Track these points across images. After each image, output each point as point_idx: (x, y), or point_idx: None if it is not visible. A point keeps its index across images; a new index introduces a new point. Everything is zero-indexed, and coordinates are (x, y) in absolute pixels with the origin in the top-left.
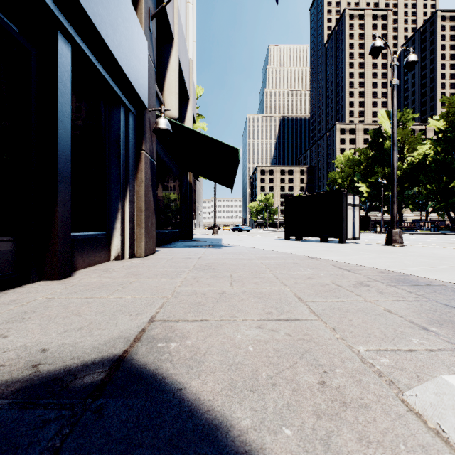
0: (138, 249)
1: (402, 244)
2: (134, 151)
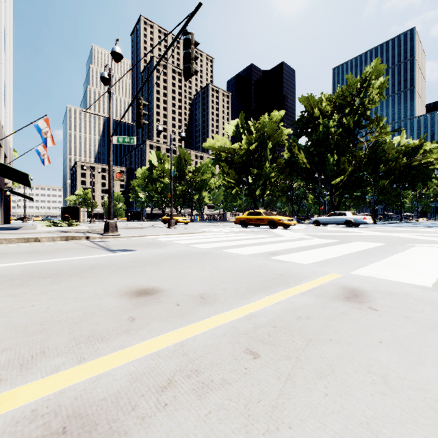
0: (1, 223)
1: (93, 223)
2: (0, 200)
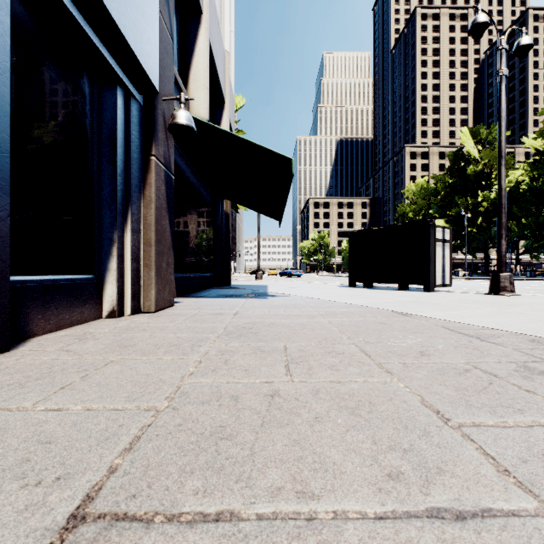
0: (146, 301)
1: (513, 293)
2: (139, 156)
